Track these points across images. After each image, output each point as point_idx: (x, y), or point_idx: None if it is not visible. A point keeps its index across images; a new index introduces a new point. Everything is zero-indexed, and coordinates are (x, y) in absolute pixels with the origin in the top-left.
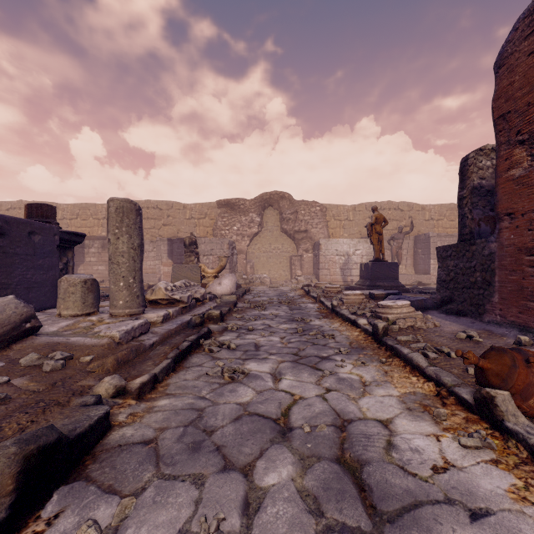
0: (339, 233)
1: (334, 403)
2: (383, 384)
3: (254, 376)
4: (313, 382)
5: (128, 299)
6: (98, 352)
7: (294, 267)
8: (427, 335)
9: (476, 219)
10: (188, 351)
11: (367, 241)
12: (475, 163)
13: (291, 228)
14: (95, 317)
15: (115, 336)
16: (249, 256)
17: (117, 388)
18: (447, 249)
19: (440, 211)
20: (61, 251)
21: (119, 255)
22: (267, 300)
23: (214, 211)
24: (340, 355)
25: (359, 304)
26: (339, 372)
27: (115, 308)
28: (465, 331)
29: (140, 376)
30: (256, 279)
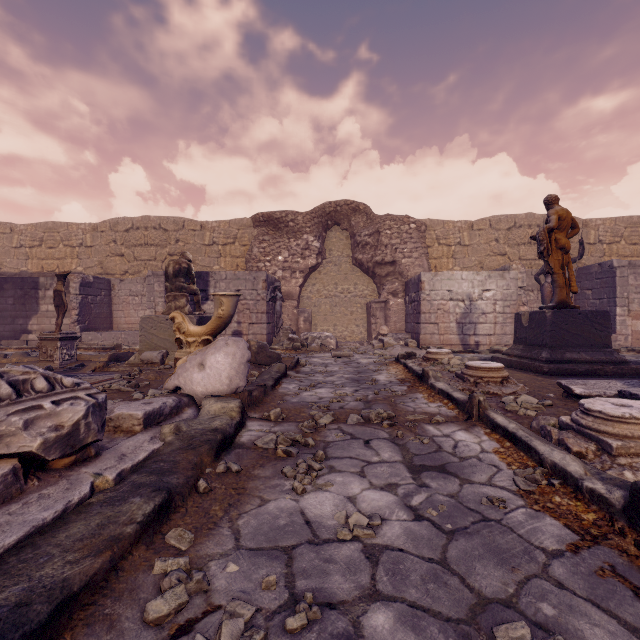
0: (446, 265)
1: None
2: None
3: None
4: None
5: None
6: None
7: (374, 320)
8: None
9: None
10: None
11: (504, 275)
12: None
13: (369, 258)
14: None
15: None
16: (302, 303)
17: None
18: None
19: (614, 228)
20: None
21: None
22: (330, 403)
23: (248, 232)
24: None
25: None
26: None
27: None
28: None
29: None
30: (313, 339)
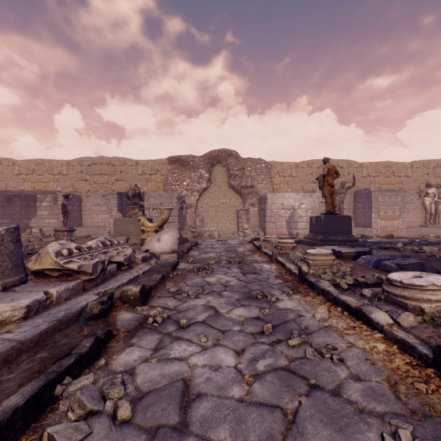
0: (283, 188)
1: None
2: None
3: None
4: None
5: None
6: None
7: (240, 220)
8: None
9: None
10: None
11: (312, 195)
12: None
13: (238, 183)
14: None
15: None
16: (198, 210)
17: None
18: None
19: (376, 168)
20: None
21: None
22: (214, 258)
23: (165, 167)
24: None
25: (329, 266)
26: None
27: None
28: None
29: None
30: (205, 232)
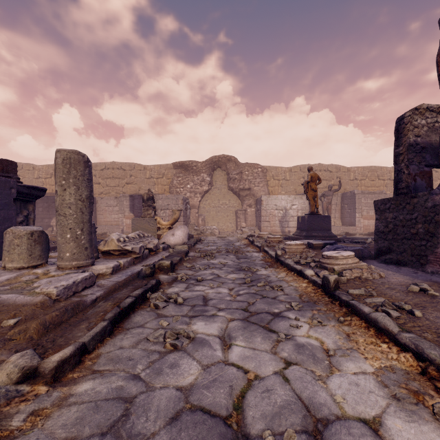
0: (277, 190)
1: (298, 386)
2: (349, 353)
3: (200, 342)
4: (268, 350)
5: (75, 251)
6: (26, 313)
7: (239, 220)
8: (378, 288)
9: (412, 174)
10: (132, 308)
11: (302, 197)
12: (411, 122)
13: (237, 186)
14: (41, 270)
15: (52, 293)
16: (200, 210)
17: (24, 371)
18: (385, 202)
19: (362, 172)
20: (21, 204)
21: (66, 207)
22: (216, 249)
23: (171, 172)
24: (292, 312)
25: (300, 253)
26: (295, 335)
27: (62, 260)
28: (417, 284)
29: (63, 348)
30: (207, 230)
